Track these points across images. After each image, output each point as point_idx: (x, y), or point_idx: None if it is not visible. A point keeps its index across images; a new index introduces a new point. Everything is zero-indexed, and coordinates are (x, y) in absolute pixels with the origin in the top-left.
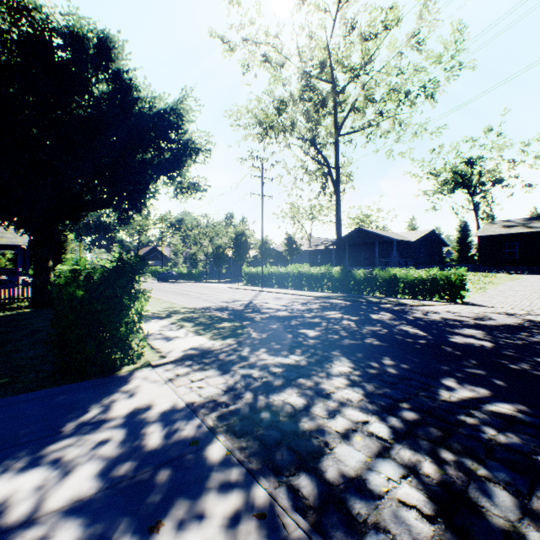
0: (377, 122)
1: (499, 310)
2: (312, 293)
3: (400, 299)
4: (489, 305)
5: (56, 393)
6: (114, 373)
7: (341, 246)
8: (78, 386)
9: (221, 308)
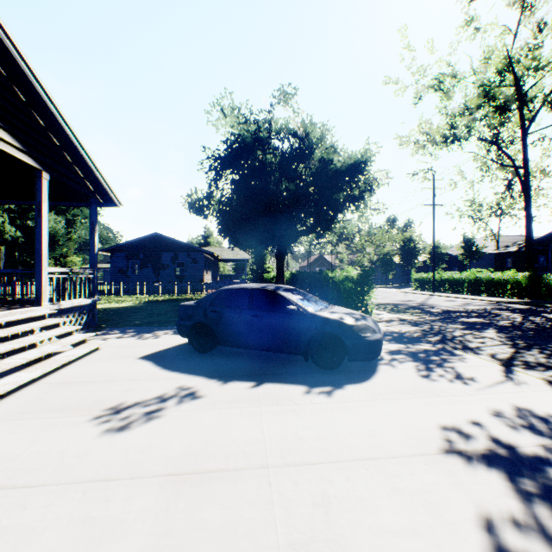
0: None
1: None
2: (490, 298)
3: None
4: None
5: None
6: None
7: (531, 250)
8: None
9: (399, 304)
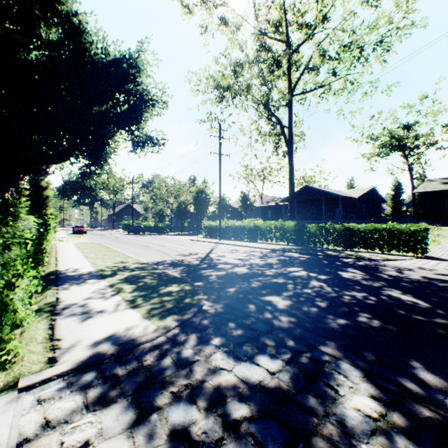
0: (329, 83)
1: None
2: (267, 245)
3: (358, 253)
4: None
5: None
6: None
7: (293, 201)
8: None
9: (176, 262)
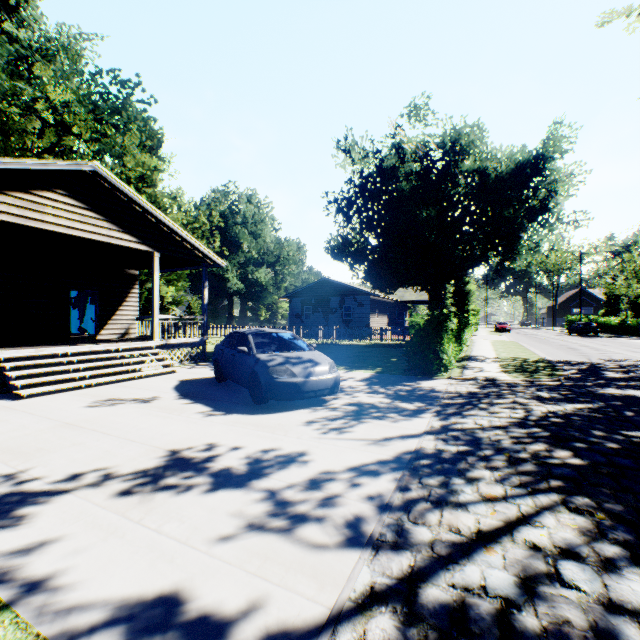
0: None
1: None
2: None
3: None
4: None
5: (403, 377)
6: (430, 377)
7: None
8: (411, 377)
9: (583, 363)
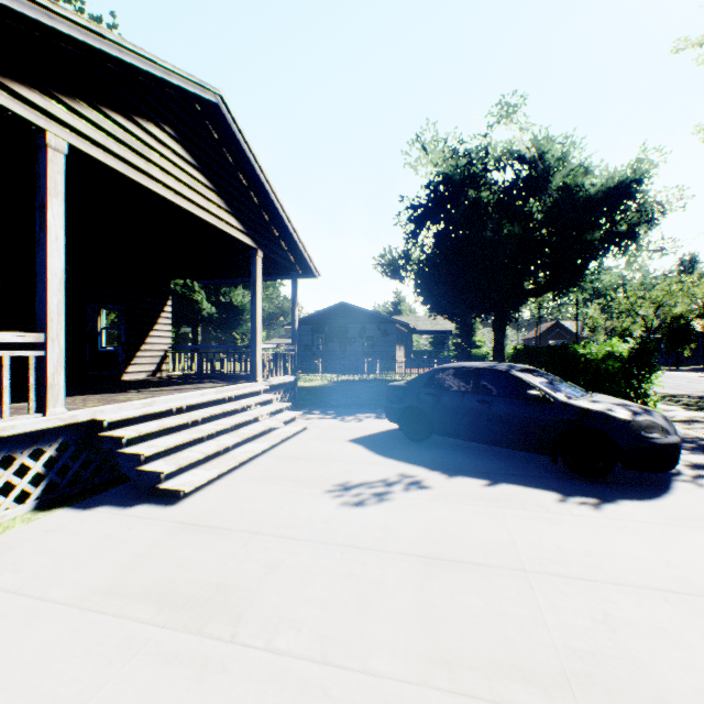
0: None
1: None
2: None
3: None
4: None
5: None
6: None
7: None
8: None
9: None
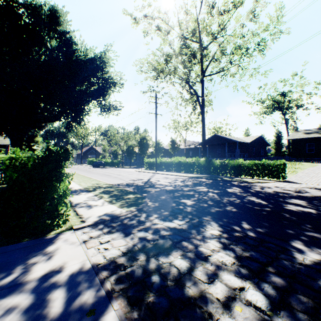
0: (228, 68)
1: (310, 186)
2: (187, 174)
3: (243, 179)
4: (302, 183)
5: None
6: (44, 235)
7: (205, 145)
8: (12, 248)
9: (129, 184)
